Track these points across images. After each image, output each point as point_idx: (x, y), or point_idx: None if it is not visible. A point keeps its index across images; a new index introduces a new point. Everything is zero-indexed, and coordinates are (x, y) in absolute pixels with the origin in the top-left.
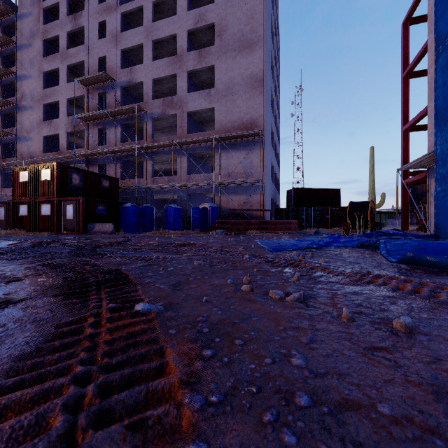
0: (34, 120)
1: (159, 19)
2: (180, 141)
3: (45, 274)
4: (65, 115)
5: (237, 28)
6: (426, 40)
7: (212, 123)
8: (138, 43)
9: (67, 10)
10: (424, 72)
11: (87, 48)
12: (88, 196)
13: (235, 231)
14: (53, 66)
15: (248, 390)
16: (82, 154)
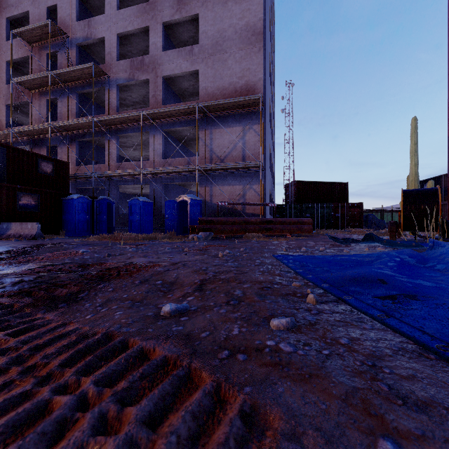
0: None
1: None
2: (152, 112)
3: None
4: (4, 82)
5: None
6: None
7: (196, 98)
8: None
9: None
10: None
11: None
12: (15, 183)
13: (227, 234)
14: None
15: None
16: (23, 131)
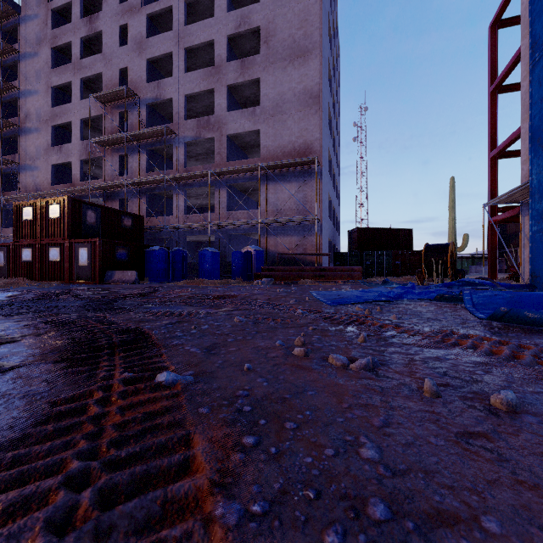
0: (41, 145)
1: (192, 22)
2: (219, 171)
3: (48, 333)
4: (78, 139)
5: (288, 33)
6: (519, 47)
7: (257, 149)
8: (168, 51)
9: (81, 12)
10: (516, 86)
11: (106, 58)
12: (106, 237)
13: (285, 280)
14: (64, 80)
15: (303, 495)
16: (99, 186)
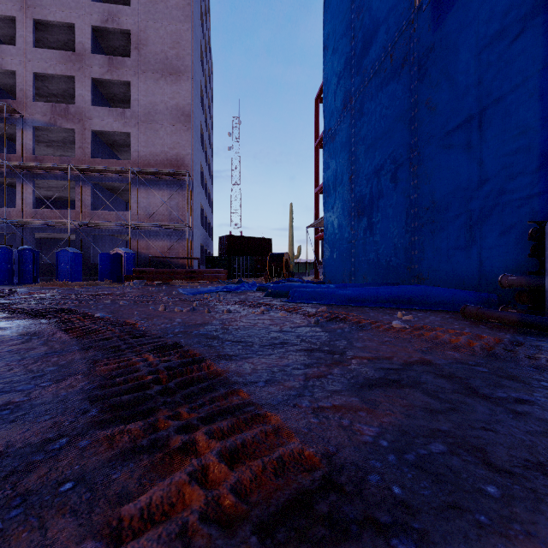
0: None
1: None
2: (82, 167)
3: None
4: None
5: (160, 48)
6: None
7: (127, 148)
8: (7, 13)
9: None
10: None
11: None
12: None
13: (157, 281)
14: None
15: (158, 324)
16: None
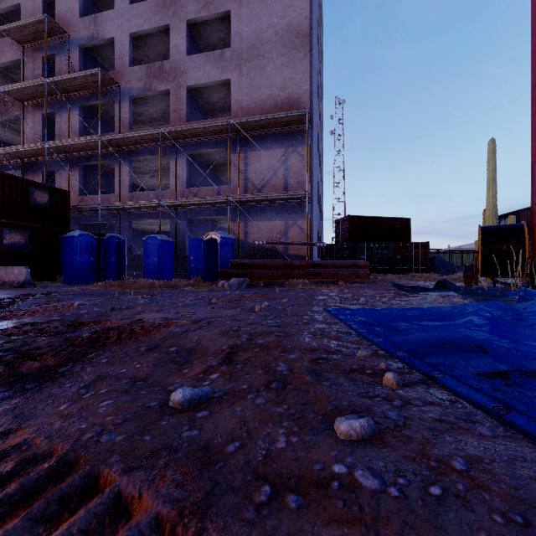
0: None
1: None
2: (173, 130)
3: None
4: None
5: None
6: None
7: (228, 114)
8: None
9: None
10: None
11: None
12: None
13: (265, 280)
14: None
15: None
16: (13, 152)
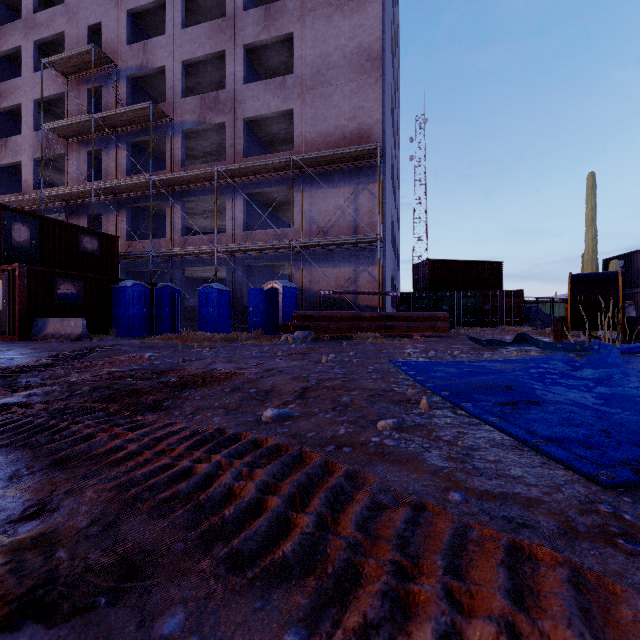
0: None
1: None
2: (230, 168)
3: None
4: (31, 128)
5: None
6: None
7: (289, 146)
8: None
9: None
10: None
11: (69, 10)
12: (50, 266)
13: (332, 333)
14: (11, 44)
15: None
16: (57, 195)
